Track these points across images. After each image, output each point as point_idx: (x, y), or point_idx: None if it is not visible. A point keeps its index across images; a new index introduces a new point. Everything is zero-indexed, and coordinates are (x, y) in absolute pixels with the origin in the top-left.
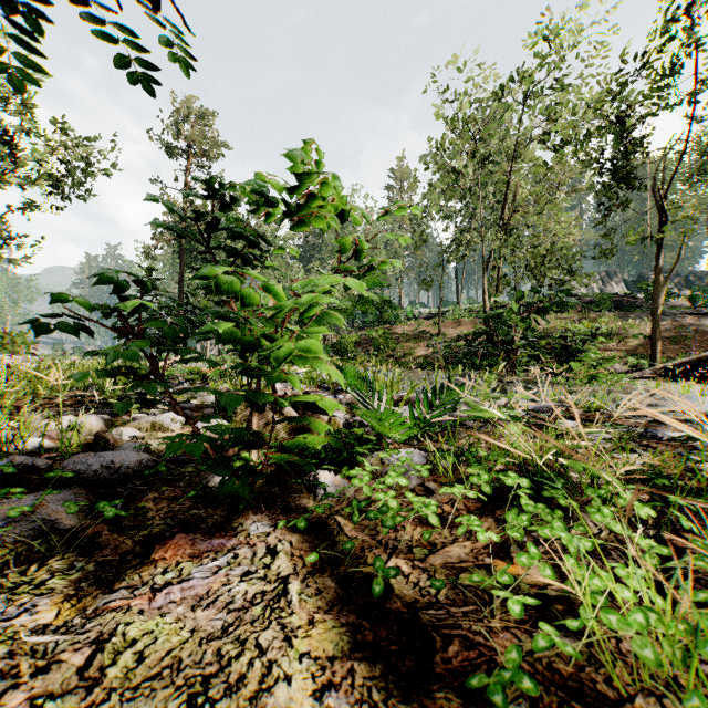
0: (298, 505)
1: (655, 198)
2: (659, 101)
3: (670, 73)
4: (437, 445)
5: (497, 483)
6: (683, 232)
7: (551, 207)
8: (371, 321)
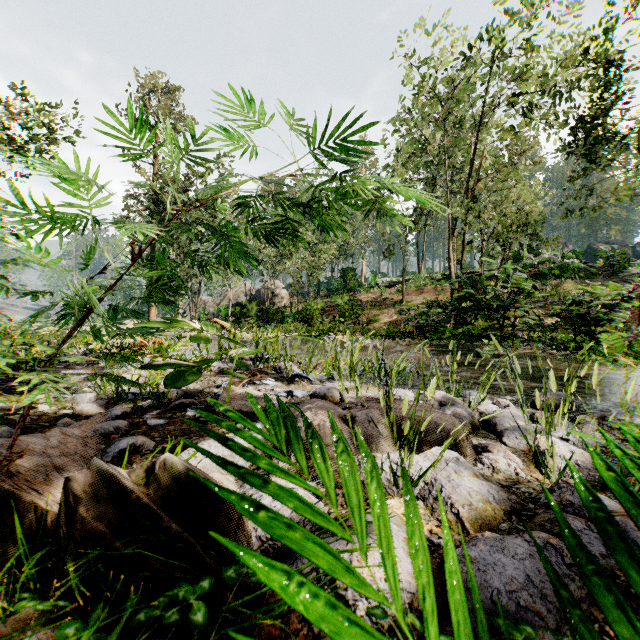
0: None
1: None
2: None
3: None
4: None
5: None
6: None
7: (514, 175)
8: (336, 289)
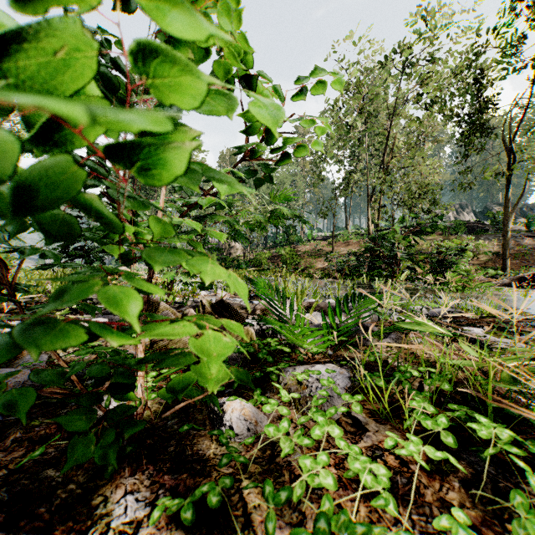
0: (195, 451)
1: (505, 143)
2: (510, 65)
3: (520, 42)
4: (351, 354)
5: (450, 423)
6: (528, 170)
7: (419, 153)
8: (280, 242)
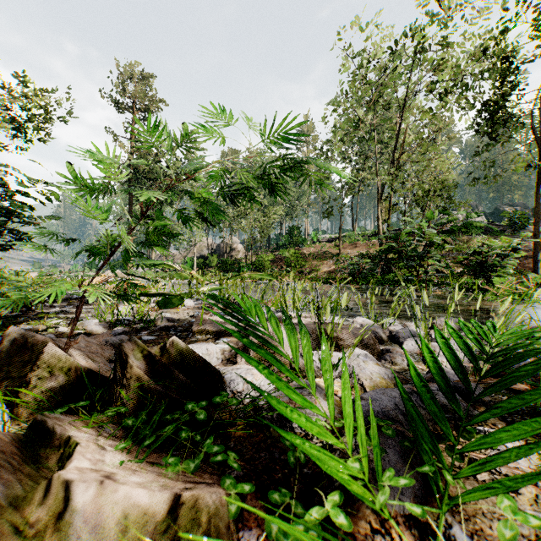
0: None
1: (535, 132)
2: None
3: None
4: None
5: None
6: None
7: (432, 149)
8: (283, 244)
